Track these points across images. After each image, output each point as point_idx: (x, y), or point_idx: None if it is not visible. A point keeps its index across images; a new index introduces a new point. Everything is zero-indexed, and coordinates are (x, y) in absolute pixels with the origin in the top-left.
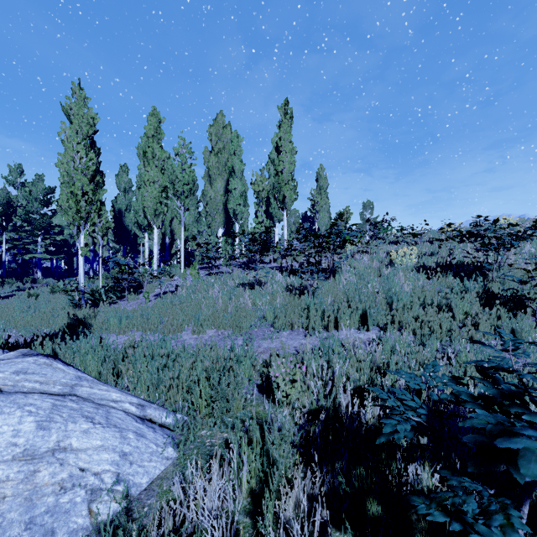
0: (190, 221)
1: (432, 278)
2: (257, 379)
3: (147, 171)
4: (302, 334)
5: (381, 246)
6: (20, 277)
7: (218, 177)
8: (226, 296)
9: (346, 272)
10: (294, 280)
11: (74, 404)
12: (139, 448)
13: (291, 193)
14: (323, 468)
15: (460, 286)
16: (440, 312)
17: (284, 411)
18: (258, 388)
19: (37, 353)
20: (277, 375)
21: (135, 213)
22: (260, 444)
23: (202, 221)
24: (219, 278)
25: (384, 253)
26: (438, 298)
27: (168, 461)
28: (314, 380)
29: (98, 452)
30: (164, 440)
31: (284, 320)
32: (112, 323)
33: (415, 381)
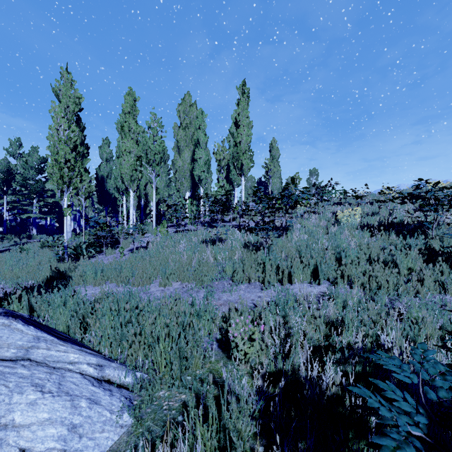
0: (162, 185)
1: (375, 236)
2: (216, 333)
3: (124, 143)
4: (258, 287)
5: (327, 207)
6: (18, 233)
7: (186, 148)
8: (190, 252)
9: (297, 230)
10: (251, 237)
11: (25, 371)
12: (91, 418)
13: (248, 161)
14: (285, 449)
15: (403, 243)
16: (386, 268)
17: (242, 369)
18: (218, 342)
19: (1, 311)
20: (235, 334)
21: (115, 179)
22: (217, 420)
23: (172, 186)
24: (185, 235)
25: (330, 213)
26: (383, 254)
27: (122, 430)
28: (271, 338)
29: (44, 427)
30: (121, 403)
31: (242, 274)
32: (89, 276)
33: (405, 373)
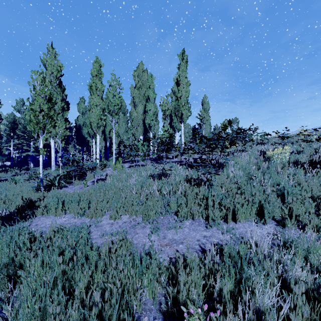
0: (122, 131)
1: (309, 173)
2: (161, 292)
3: (92, 98)
4: (203, 224)
5: (253, 146)
6: (20, 166)
7: (139, 103)
8: (139, 185)
9: (231, 166)
10: (192, 173)
11: None
12: None
13: (186, 111)
14: None
15: None
16: None
17: None
18: (163, 312)
19: None
20: None
21: (87, 126)
22: None
23: (129, 131)
24: (136, 170)
25: (258, 152)
26: None
27: None
28: None
29: None
30: None
31: (185, 209)
32: (52, 206)
33: None
